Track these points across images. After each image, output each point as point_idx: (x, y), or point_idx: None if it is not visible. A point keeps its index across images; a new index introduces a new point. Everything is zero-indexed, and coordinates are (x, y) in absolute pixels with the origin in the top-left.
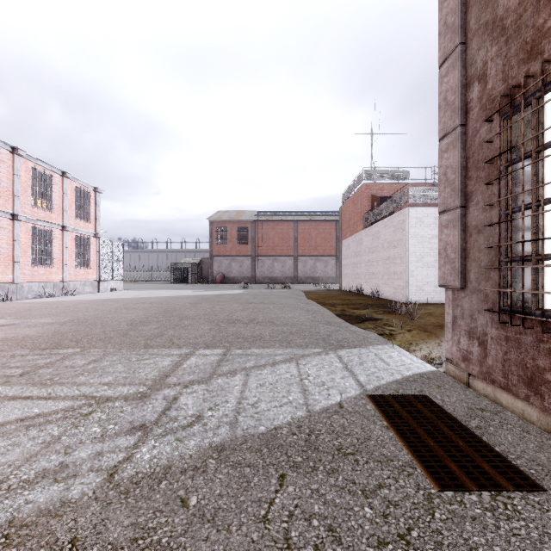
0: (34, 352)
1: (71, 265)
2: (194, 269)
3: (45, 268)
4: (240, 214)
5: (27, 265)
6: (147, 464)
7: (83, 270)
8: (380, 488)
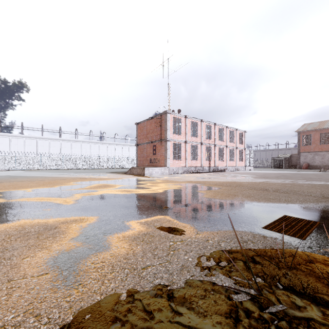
0: (262, 178)
1: (237, 160)
2: (286, 160)
3: (232, 162)
4: (322, 124)
5: (228, 161)
6: (296, 183)
7: (241, 162)
8: (327, 186)
